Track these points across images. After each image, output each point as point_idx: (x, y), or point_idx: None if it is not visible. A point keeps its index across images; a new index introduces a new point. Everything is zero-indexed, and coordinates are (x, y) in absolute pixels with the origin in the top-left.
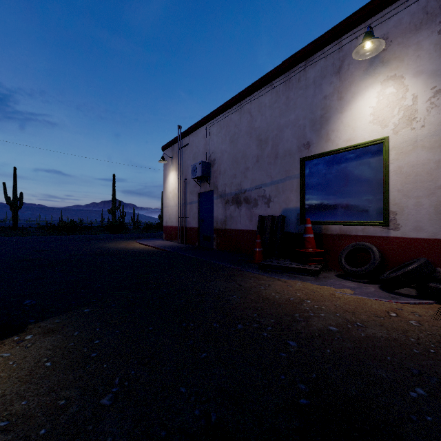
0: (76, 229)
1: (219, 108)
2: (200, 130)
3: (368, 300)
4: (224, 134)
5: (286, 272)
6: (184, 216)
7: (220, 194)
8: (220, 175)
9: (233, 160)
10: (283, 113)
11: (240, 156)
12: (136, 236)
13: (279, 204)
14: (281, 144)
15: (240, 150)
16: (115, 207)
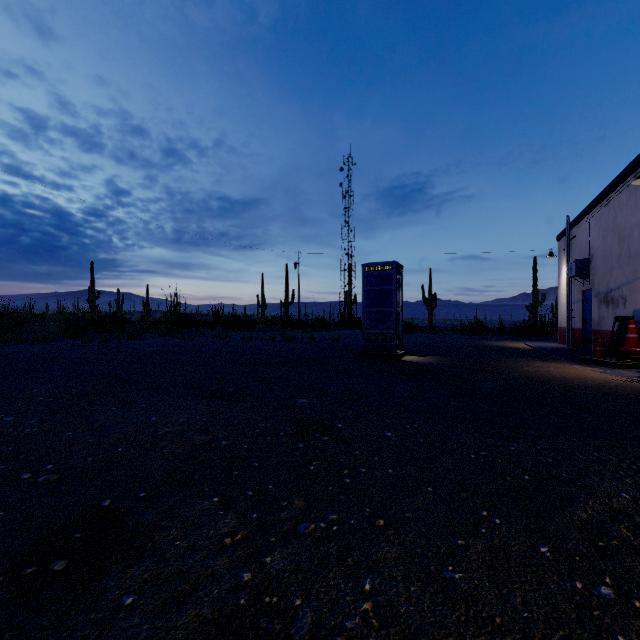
0: (480, 329)
1: (593, 202)
2: (583, 222)
3: (599, 374)
4: (598, 228)
5: (596, 364)
6: (570, 316)
7: (596, 293)
8: (595, 272)
9: (603, 257)
10: (633, 213)
11: (608, 253)
12: (534, 339)
13: (630, 305)
14: (631, 244)
15: (608, 247)
16: (536, 302)
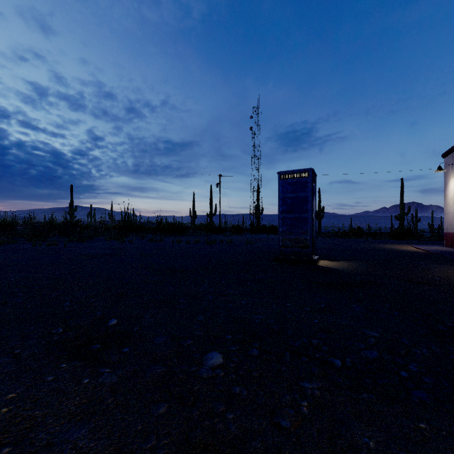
0: (362, 234)
1: None
2: None
3: None
4: None
5: None
6: None
7: None
8: None
9: None
10: None
11: None
12: (416, 242)
13: None
14: None
15: None
16: (403, 213)
